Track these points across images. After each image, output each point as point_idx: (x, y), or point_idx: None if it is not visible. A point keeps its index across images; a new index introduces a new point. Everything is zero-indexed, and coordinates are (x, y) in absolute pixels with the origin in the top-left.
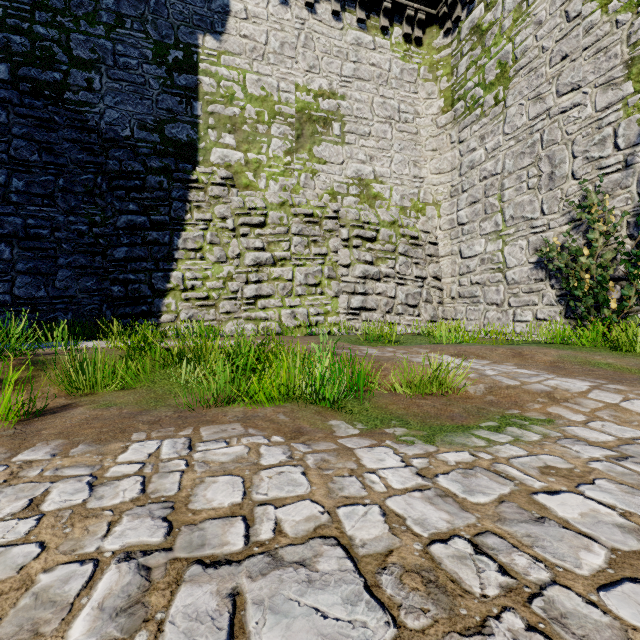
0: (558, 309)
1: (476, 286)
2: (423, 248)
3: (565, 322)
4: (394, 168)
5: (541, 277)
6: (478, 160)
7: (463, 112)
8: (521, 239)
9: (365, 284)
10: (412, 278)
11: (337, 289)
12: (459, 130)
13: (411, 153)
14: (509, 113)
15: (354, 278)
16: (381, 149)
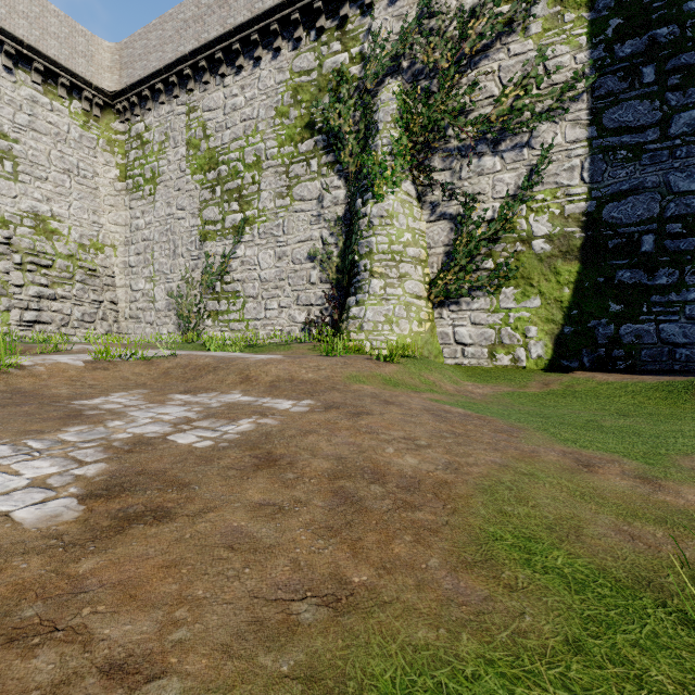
0: (177, 327)
1: (140, 311)
2: (101, 279)
3: (180, 334)
4: (73, 212)
5: (171, 308)
6: (141, 226)
7: (133, 188)
8: (162, 284)
9: (40, 302)
10: (89, 301)
11: (9, 305)
12: (130, 199)
13: (91, 203)
14: (157, 205)
15: (28, 297)
16: (60, 194)
